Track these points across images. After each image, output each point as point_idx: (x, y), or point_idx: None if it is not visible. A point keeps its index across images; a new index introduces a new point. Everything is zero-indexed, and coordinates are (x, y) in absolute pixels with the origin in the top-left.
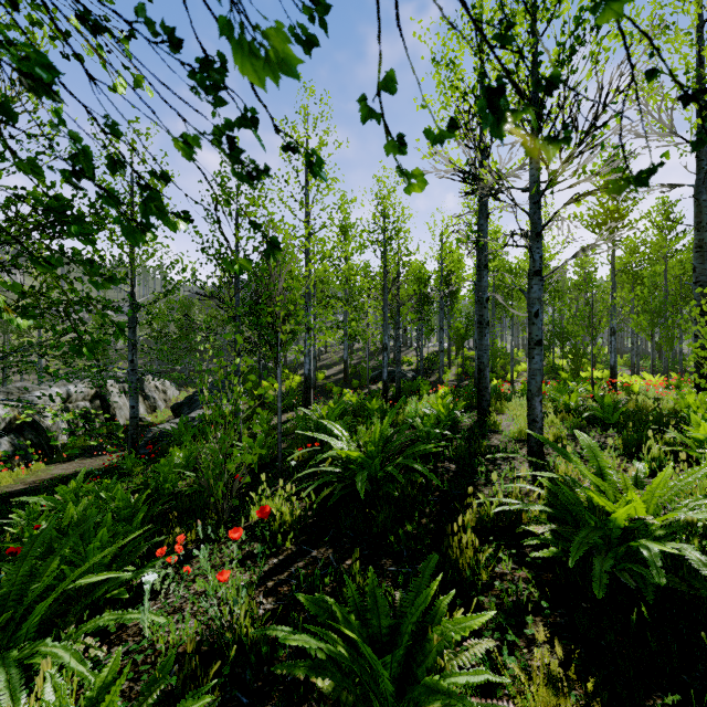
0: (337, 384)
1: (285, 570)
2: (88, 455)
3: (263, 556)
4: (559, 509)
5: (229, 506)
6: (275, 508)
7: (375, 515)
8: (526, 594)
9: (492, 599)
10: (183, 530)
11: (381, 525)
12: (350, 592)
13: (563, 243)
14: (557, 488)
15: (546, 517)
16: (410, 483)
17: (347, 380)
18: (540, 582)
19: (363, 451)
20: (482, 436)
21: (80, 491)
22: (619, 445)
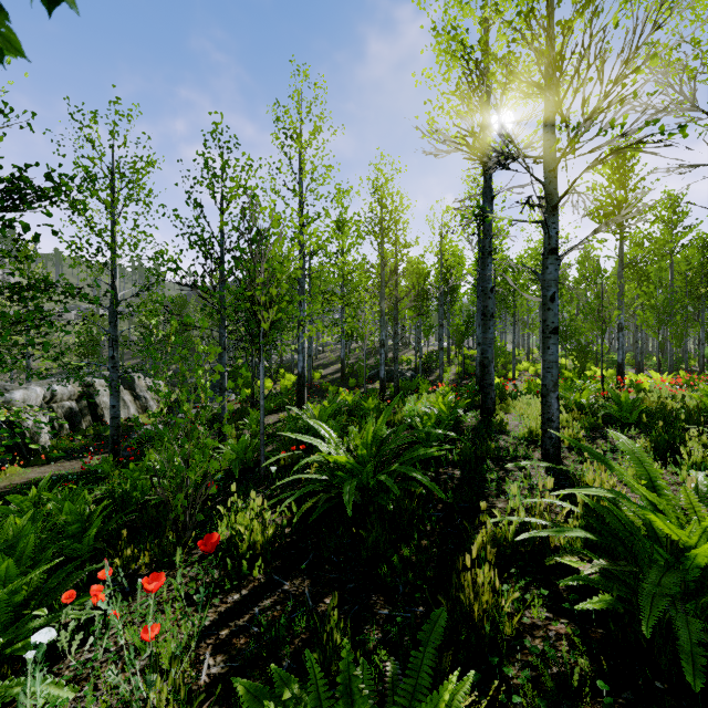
0: (334, 384)
1: (246, 611)
2: (70, 457)
3: (206, 602)
4: (600, 533)
5: (191, 522)
6: (243, 526)
7: (364, 536)
8: (570, 664)
9: (523, 673)
10: (135, 552)
11: (372, 547)
12: (314, 681)
13: (584, 215)
14: (602, 508)
15: (583, 543)
16: (408, 493)
17: (344, 379)
18: (587, 642)
19: (354, 455)
20: (488, 438)
21: (37, 499)
22: (648, 448)
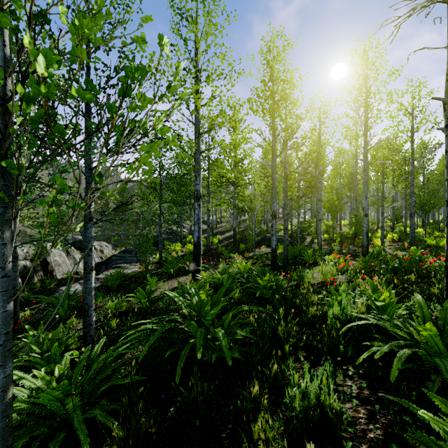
0: (228, 247)
1: None
2: None
3: None
4: None
5: None
6: None
7: None
8: None
9: None
10: None
11: None
12: None
13: None
14: None
15: None
16: None
17: (236, 244)
18: None
19: None
20: None
21: None
22: None
